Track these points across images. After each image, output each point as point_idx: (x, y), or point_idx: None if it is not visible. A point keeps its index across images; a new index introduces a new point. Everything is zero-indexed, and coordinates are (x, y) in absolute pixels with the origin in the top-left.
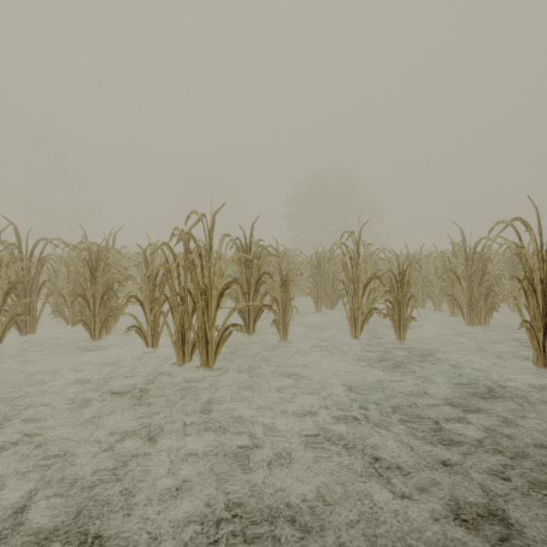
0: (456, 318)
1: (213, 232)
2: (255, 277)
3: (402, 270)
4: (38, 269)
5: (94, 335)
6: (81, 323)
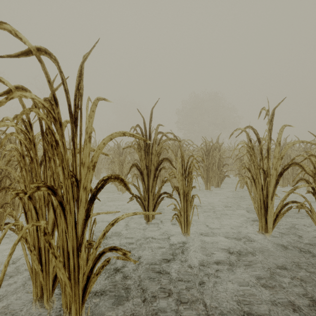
0: None
1: (79, 93)
2: (154, 163)
3: None
4: None
5: None
6: None
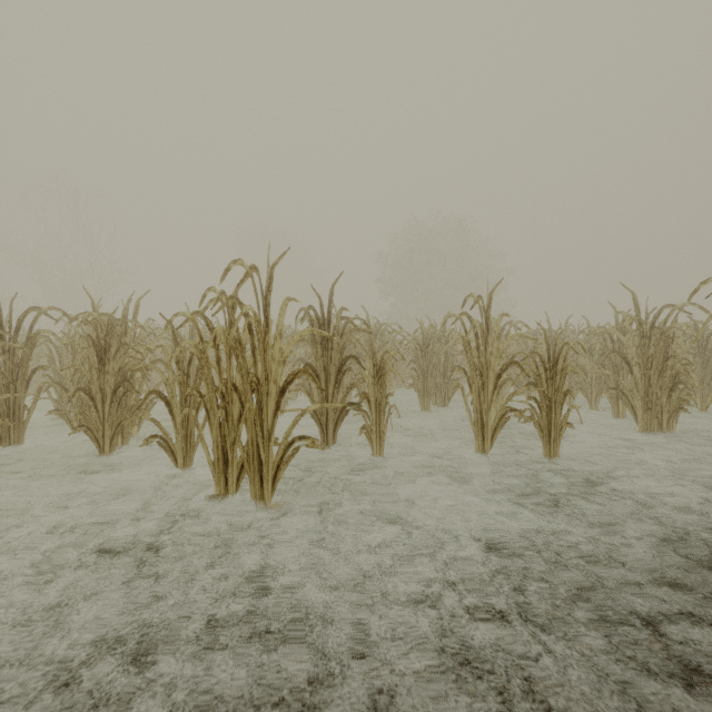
0: (622, 420)
1: (270, 294)
2: (335, 363)
3: (554, 353)
4: (26, 351)
5: (103, 447)
6: (83, 430)
